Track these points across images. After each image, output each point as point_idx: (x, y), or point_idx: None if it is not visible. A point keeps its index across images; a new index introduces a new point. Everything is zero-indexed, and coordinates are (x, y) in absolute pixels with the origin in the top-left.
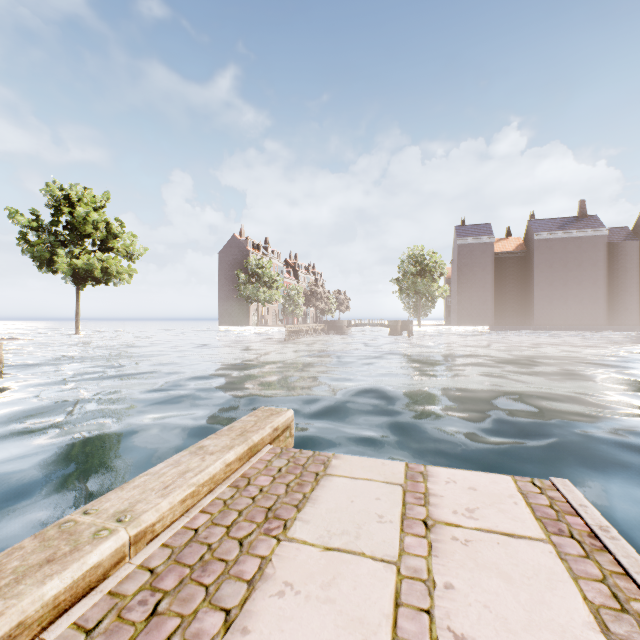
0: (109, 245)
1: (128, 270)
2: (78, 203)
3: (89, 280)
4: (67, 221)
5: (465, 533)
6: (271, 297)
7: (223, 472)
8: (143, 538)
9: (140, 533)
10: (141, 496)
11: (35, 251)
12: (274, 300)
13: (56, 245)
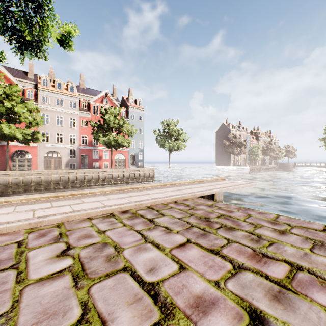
0: (178, 137)
1: (184, 145)
2: (169, 125)
3: (173, 150)
4: (167, 131)
5: (236, 183)
6: (240, 152)
7: (213, 180)
8: (206, 181)
9: (206, 180)
10: (205, 179)
11: (160, 142)
12: (242, 153)
13: (165, 140)
